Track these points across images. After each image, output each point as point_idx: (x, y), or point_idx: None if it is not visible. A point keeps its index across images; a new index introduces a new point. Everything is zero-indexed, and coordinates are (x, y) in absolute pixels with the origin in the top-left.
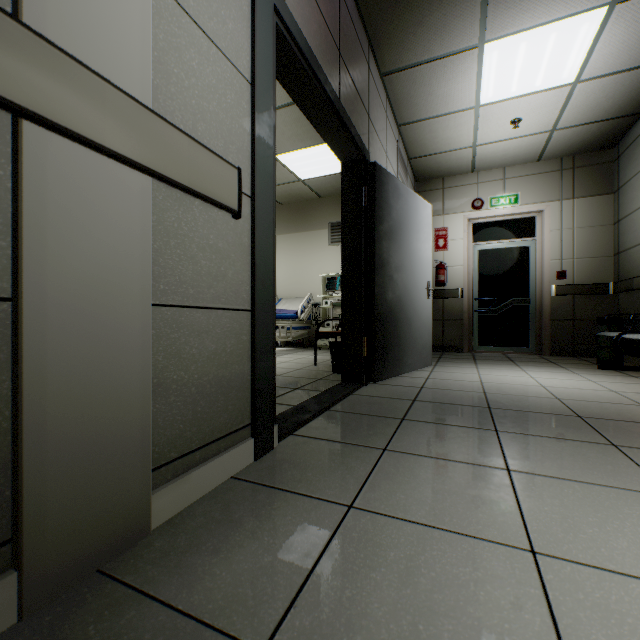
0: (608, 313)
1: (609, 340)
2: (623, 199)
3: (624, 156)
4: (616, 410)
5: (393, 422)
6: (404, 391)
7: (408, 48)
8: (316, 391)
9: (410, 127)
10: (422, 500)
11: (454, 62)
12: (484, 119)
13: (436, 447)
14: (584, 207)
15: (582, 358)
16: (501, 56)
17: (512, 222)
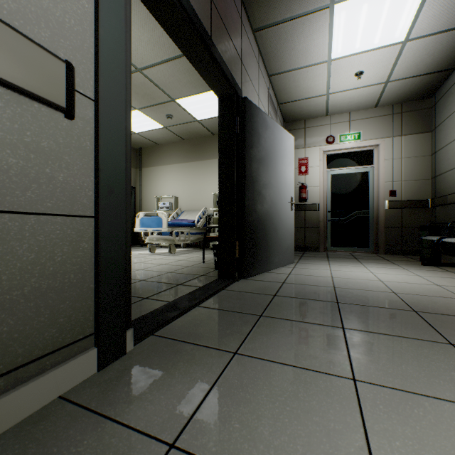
0: (427, 222)
1: (429, 242)
2: (439, 135)
3: (440, 103)
4: (444, 304)
5: (251, 319)
6: (268, 286)
7: (273, 6)
8: (195, 287)
9: (278, 77)
10: (258, 432)
11: (311, 20)
12: (335, 71)
13: (286, 349)
14: (409, 142)
15: (408, 256)
16: (348, 16)
17: (356, 153)
